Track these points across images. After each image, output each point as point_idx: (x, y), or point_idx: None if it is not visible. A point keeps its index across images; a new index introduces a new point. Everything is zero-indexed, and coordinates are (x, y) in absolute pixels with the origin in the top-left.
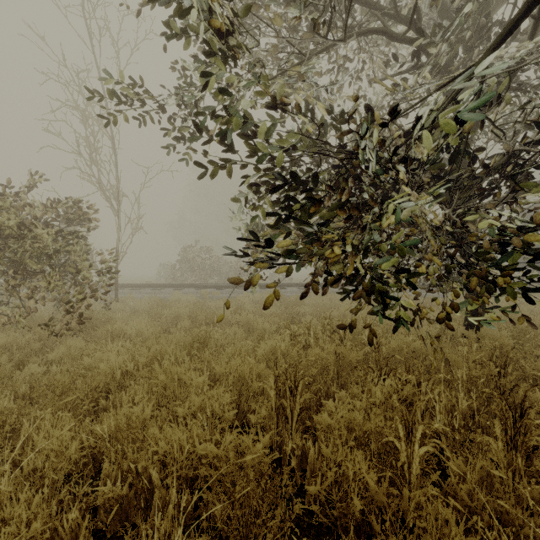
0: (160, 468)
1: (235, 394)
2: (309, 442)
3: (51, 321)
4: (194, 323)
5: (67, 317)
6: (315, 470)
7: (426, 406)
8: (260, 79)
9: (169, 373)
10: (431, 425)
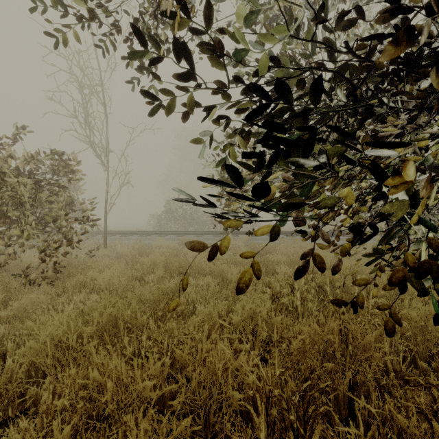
0: None
1: (202, 398)
2: None
3: (28, 268)
4: (168, 272)
5: (43, 265)
6: None
7: None
8: None
9: (106, 366)
10: None
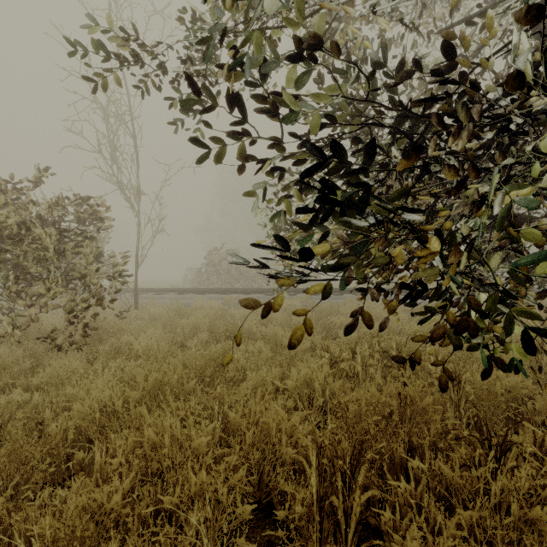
0: None
1: (256, 458)
2: None
3: (53, 332)
4: (213, 336)
5: (70, 328)
6: None
7: None
8: None
9: (160, 425)
10: None
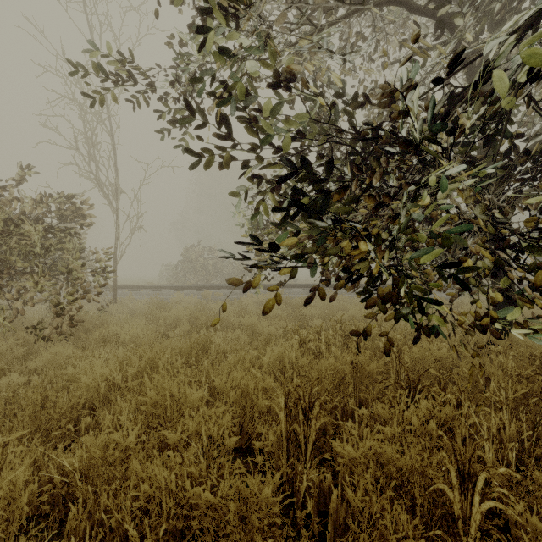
0: (144, 513)
1: (238, 412)
2: (328, 478)
3: (39, 324)
4: (194, 327)
5: (57, 320)
6: (339, 520)
7: (468, 431)
8: (266, 45)
9: (160, 388)
10: (494, 469)
